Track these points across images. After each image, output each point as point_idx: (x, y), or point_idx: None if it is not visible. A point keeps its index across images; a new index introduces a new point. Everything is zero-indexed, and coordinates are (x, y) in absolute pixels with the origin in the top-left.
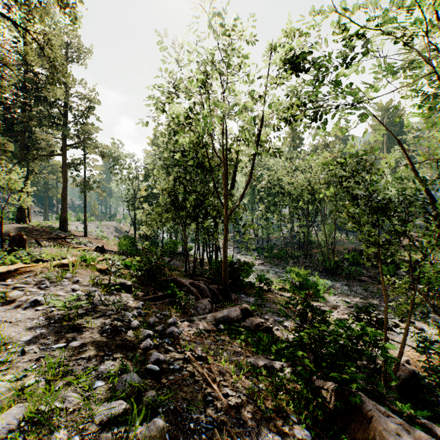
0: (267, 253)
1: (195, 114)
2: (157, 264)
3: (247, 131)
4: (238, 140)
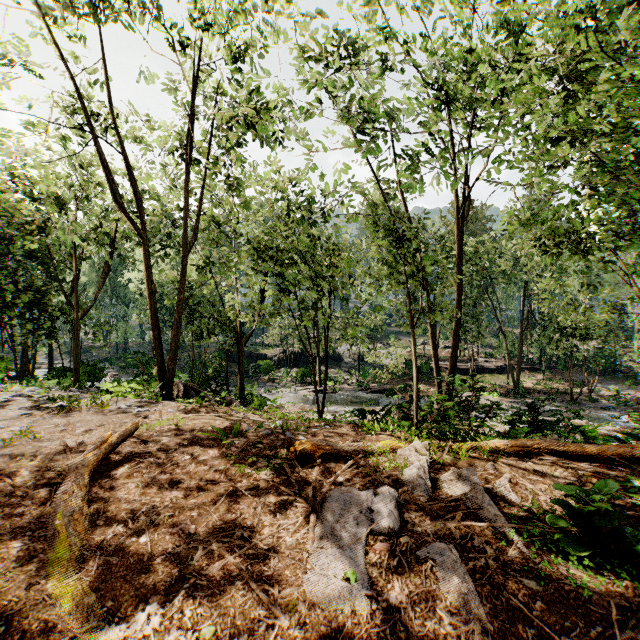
0: (124, 363)
1: (49, 227)
2: (5, 361)
3: (103, 244)
4: (90, 240)
